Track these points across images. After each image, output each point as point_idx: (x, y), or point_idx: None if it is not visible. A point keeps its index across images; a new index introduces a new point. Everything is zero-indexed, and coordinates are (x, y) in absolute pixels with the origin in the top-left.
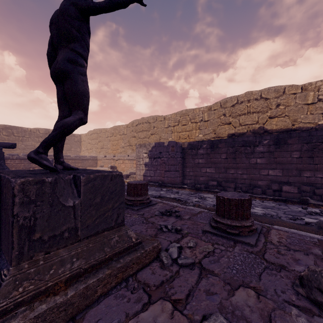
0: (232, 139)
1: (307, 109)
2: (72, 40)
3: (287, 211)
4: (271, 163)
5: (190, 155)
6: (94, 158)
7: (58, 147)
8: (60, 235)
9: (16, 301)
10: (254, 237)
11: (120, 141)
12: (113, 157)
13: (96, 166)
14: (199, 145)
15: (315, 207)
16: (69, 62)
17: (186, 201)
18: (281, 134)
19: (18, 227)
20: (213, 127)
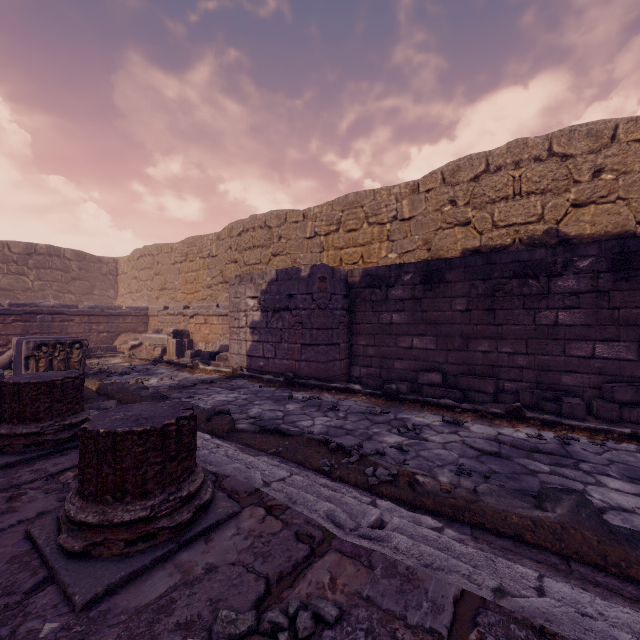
0: (486, 258)
1: None
2: None
3: None
4: (603, 323)
5: (368, 303)
6: (141, 311)
7: None
8: None
9: None
10: None
11: (203, 272)
12: (184, 310)
13: (145, 331)
14: (391, 276)
15: None
16: None
17: (364, 444)
18: (635, 239)
19: None
20: (423, 234)
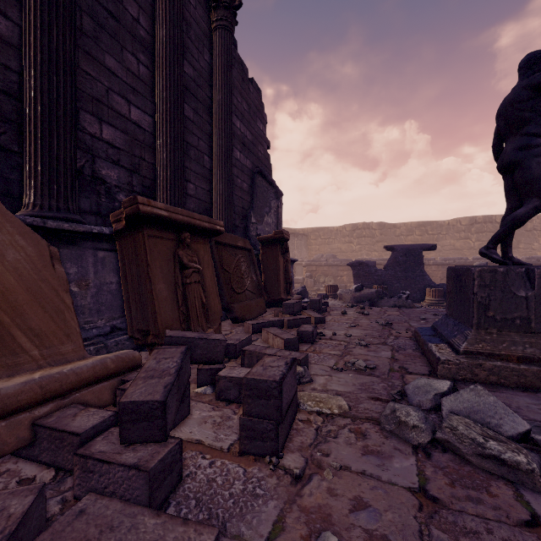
0: None
1: None
2: (524, 124)
3: None
4: None
5: None
6: None
7: (506, 241)
8: (511, 320)
9: (478, 350)
10: None
11: None
12: None
13: None
14: None
15: None
16: (520, 150)
17: None
18: None
19: (477, 303)
20: None
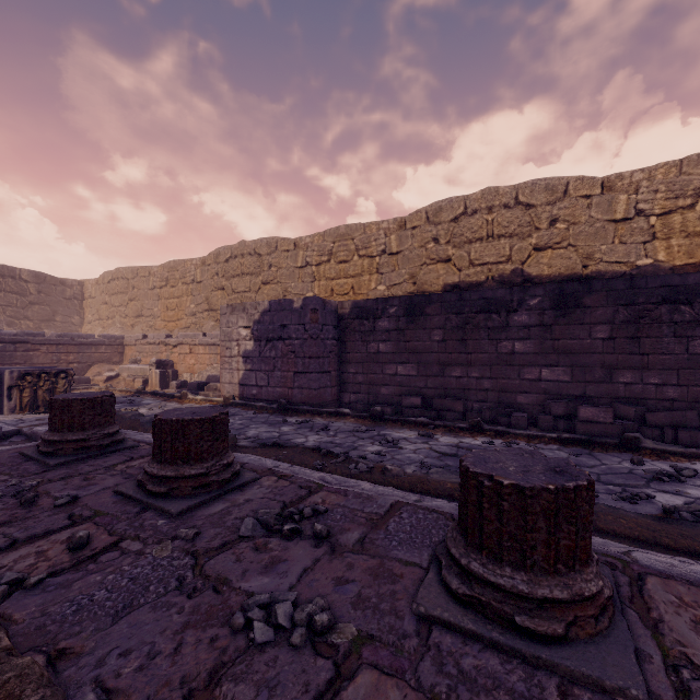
0: (458, 295)
1: (613, 233)
2: None
3: (602, 472)
4: (547, 351)
5: (358, 333)
6: (116, 340)
7: None
8: None
9: None
10: (624, 648)
11: (187, 299)
12: (166, 339)
13: (120, 362)
14: (378, 309)
15: (656, 457)
16: None
17: (350, 453)
18: (570, 284)
19: None
20: (410, 268)
